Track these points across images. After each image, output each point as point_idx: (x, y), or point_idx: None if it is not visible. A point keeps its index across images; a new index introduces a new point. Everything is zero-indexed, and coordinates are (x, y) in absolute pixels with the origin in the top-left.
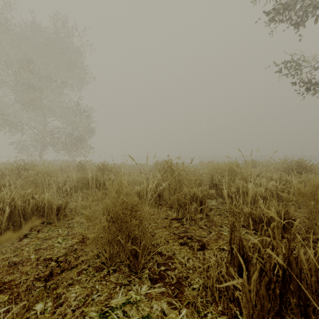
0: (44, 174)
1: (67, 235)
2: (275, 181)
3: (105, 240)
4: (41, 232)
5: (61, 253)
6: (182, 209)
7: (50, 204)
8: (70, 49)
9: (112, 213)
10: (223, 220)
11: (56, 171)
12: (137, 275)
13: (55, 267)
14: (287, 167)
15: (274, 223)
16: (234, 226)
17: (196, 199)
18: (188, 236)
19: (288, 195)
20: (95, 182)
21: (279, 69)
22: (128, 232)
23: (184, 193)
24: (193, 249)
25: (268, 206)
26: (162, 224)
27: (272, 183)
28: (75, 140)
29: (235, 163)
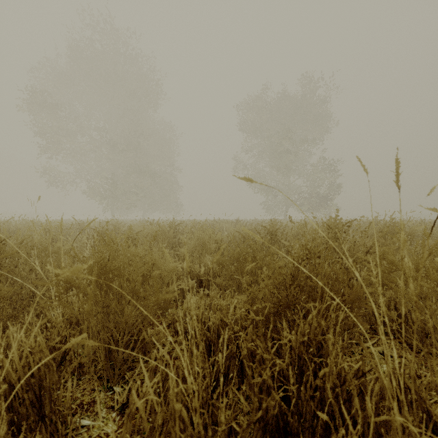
0: None
1: None
2: None
3: None
4: None
5: None
6: None
7: None
8: (316, 103)
9: None
10: None
11: None
12: None
13: None
14: None
15: None
16: None
17: None
18: None
19: None
20: None
21: None
22: None
23: None
24: None
25: None
26: None
27: None
28: (321, 198)
29: None
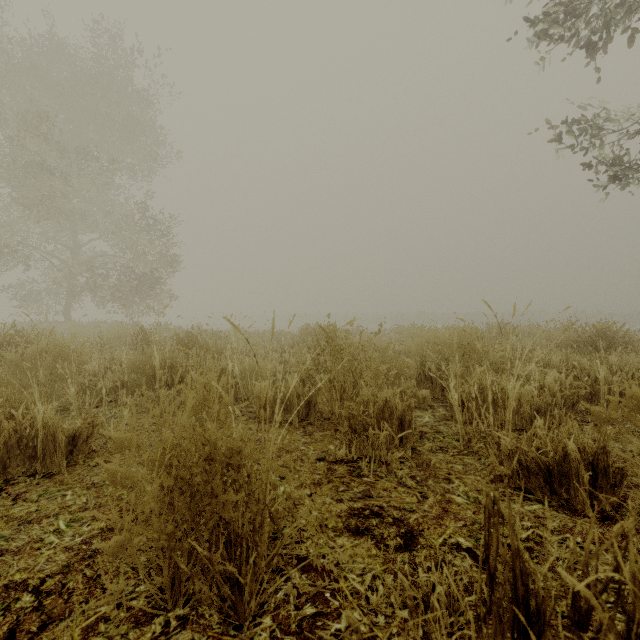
0: (53, 356)
1: (82, 508)
2: (557, 369)
3: (159, 544)
4: (22, 500)
5: (55, 566)
6: (358, 437)
7: (50, 430)
8: (127, 92)
9: (178, 469)
10: (451, 463)
11: (81, 350)
12: (240, 637)
13: (28, 613)
14: (576, 337)
15: (628, 525)
16: (497, 512)
17: (389, 413)
18: (373, 508)
19: (605, 411)
20: (169, 373)
21: (557, 136)
22: (217, 521)
23: (364, 399)
24: (385, 547)
25: (556, 434)
26: (313, 475)
27: (552, 374)
28: (139, 281)
29: (477, 334)
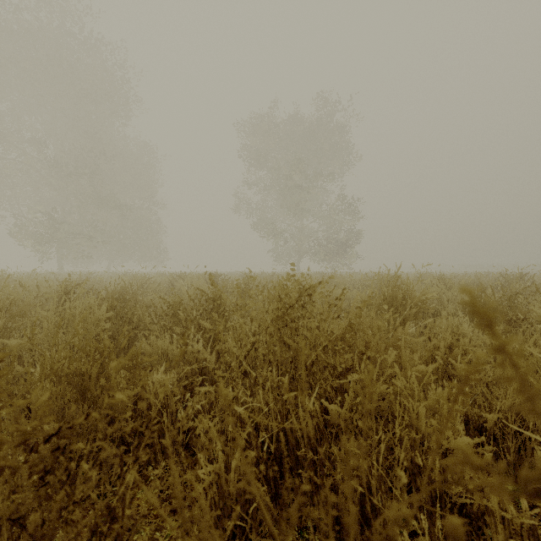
0: None
1: None
2: None
3: None
4: None
5: None
6: None
7: None
8: (333, 130)
9: None
10: None
11: None
12: None
13: None
14: None
15: None
16: None
17: None
18: None
19: None
20: None
21: None
22: None
23: None
24: None
25: None
26: None
27: None
28: (338, 246)
29: None
